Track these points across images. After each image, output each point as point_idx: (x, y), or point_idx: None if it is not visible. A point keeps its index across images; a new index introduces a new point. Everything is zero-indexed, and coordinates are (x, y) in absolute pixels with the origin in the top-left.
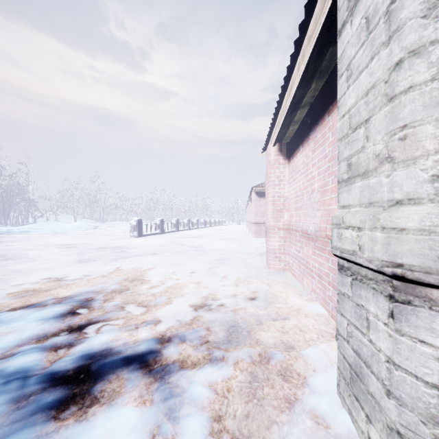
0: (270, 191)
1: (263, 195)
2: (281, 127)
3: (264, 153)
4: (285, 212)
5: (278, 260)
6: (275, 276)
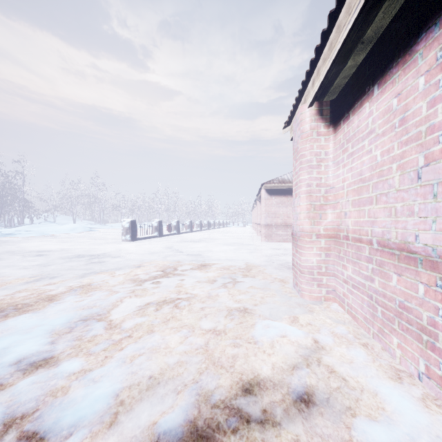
0: (303, 176)
1: (274, 192)
2: (338, 53)
3: (287, 128)
4: (327, 210)
5: (317, 285)
6: (317, 315)
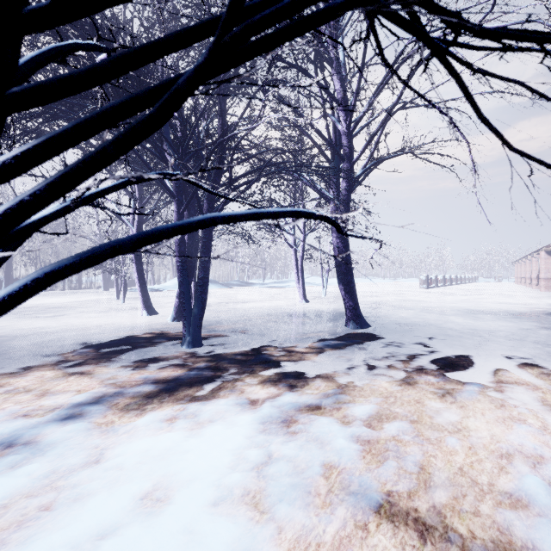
0: None
1: None
2: None
3: None
4: None
5: None
6: None
